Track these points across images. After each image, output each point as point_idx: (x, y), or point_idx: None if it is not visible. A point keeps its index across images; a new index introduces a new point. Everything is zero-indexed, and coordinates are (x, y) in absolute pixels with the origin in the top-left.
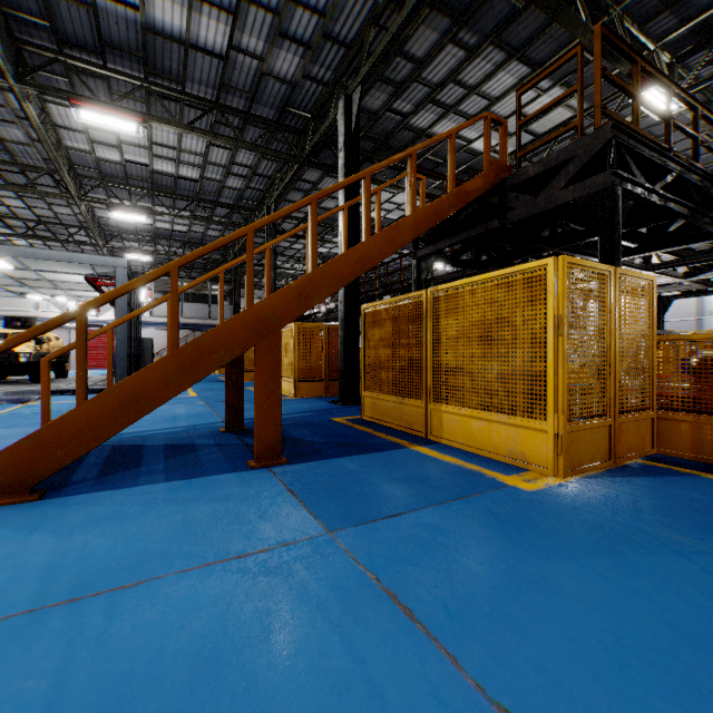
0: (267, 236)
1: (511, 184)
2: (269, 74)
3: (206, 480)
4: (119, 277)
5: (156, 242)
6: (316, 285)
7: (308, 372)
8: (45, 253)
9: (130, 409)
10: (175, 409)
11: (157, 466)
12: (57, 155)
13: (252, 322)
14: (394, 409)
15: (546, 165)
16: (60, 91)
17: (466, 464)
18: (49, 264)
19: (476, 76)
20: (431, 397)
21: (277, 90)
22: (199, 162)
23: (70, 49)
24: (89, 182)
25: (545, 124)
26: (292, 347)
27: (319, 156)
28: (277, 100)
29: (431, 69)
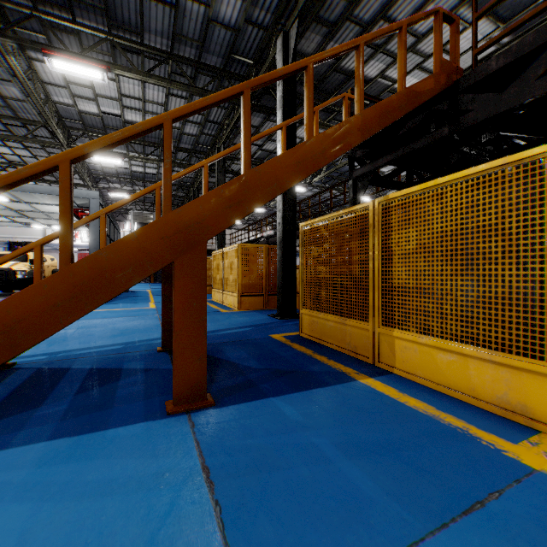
0: (218, 173)
1: (466, 84)
2: (214, 21)
3: (101, 438)
4: (92, 207)
5: (133, 183)
6: (250, 190)
7: (250, 288)
8: (30, 187)
9: (1, 344)
10: (128, 322)
11: (59, 405)
12: (44, 107)
13: (169, 232)
14: (335, 329)
15: (516, 53)
16: (36, 44)
17: (440, 413)
18: (36, 197)
19: (405, 11)
20: (380, 319)
21: (223, 38)
22: (161, 111)
23: (44, 6)
24: (76, 132)
25: (466, 60)
26: (236, 265)
27: (260, 102)
28: (223, 48)
29: (363, 7)
